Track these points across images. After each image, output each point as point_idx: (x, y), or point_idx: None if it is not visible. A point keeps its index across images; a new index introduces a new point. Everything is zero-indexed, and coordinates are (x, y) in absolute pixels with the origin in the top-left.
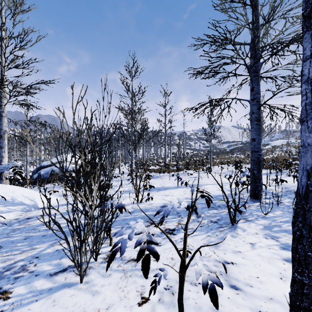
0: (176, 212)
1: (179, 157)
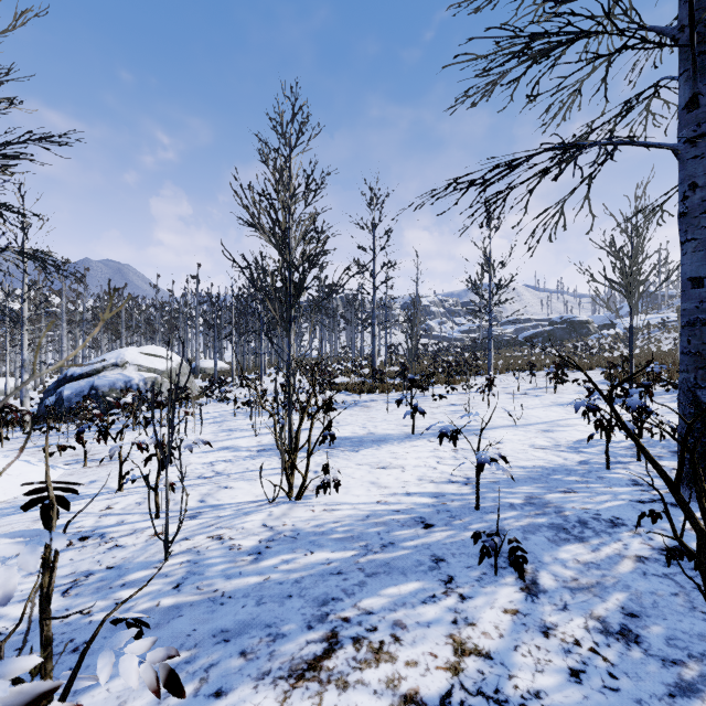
0: (428, 553)
1: (413, 352)
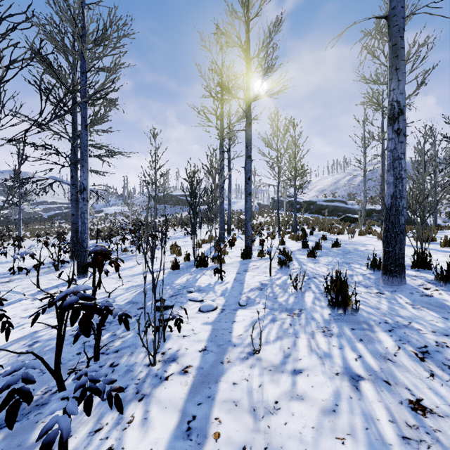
0: None
1: None
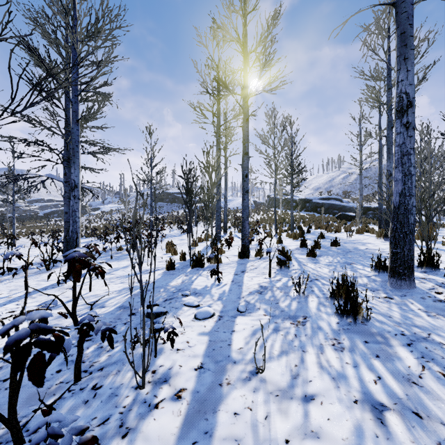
0: None
1: None
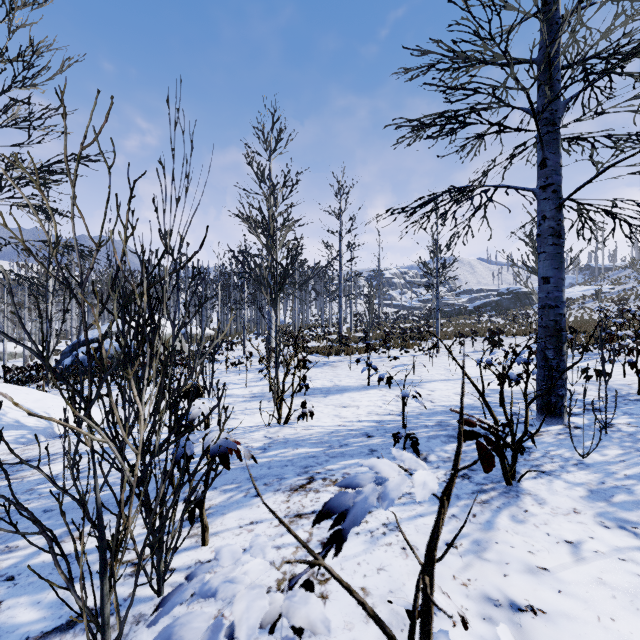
0: (367, 448)
1: (370, 322)
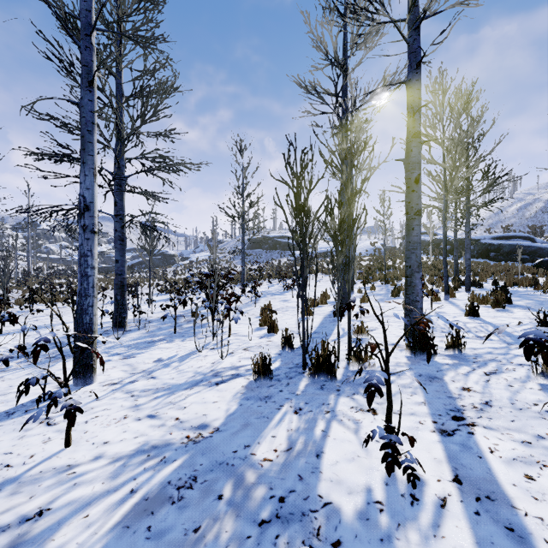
0: None
1: (6, 281)
